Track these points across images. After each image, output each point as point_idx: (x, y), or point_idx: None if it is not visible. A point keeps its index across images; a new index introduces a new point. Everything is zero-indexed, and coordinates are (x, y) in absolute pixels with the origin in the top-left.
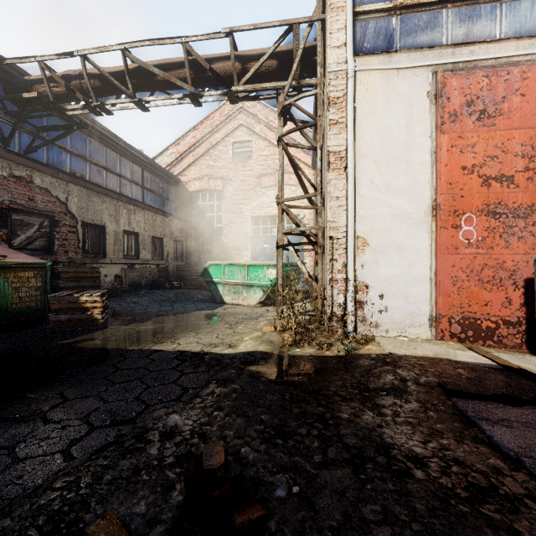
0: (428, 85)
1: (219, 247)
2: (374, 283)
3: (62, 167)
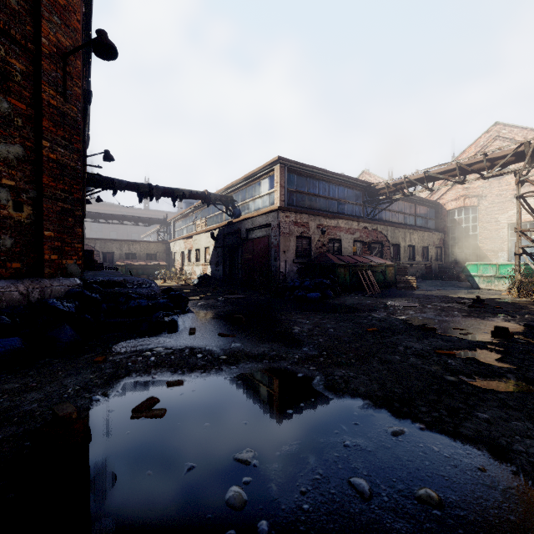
0: None
1: (474, 250)
2: None
3: (382, 218)
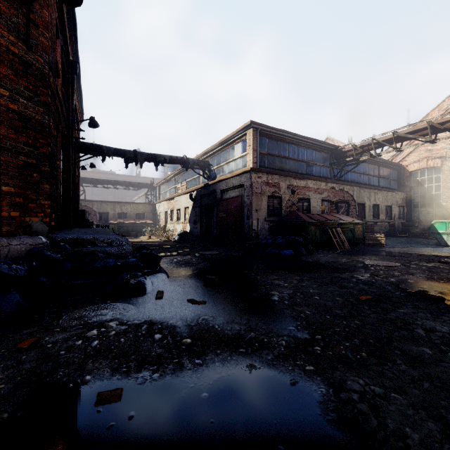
0: None
1: (437, 209)
2: None
3: (348, 179)
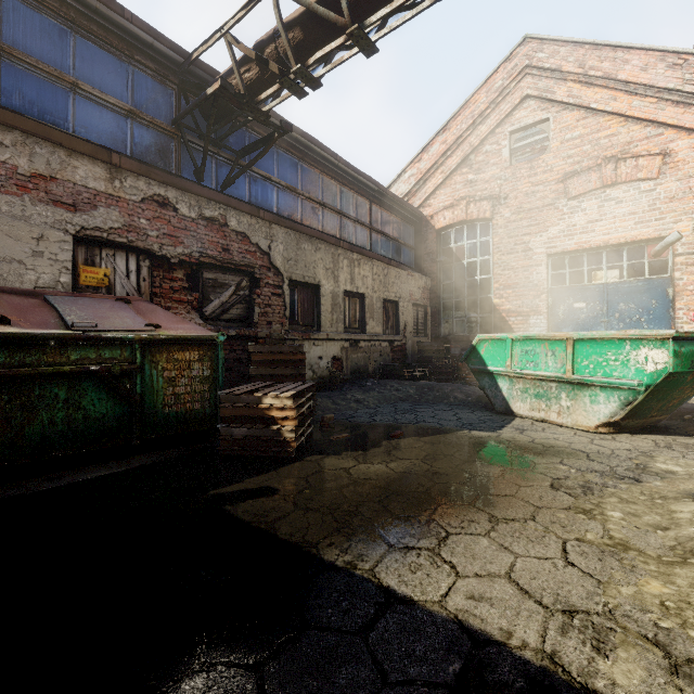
0: None
1: (485, 312)
2: None
3: (267, 206)
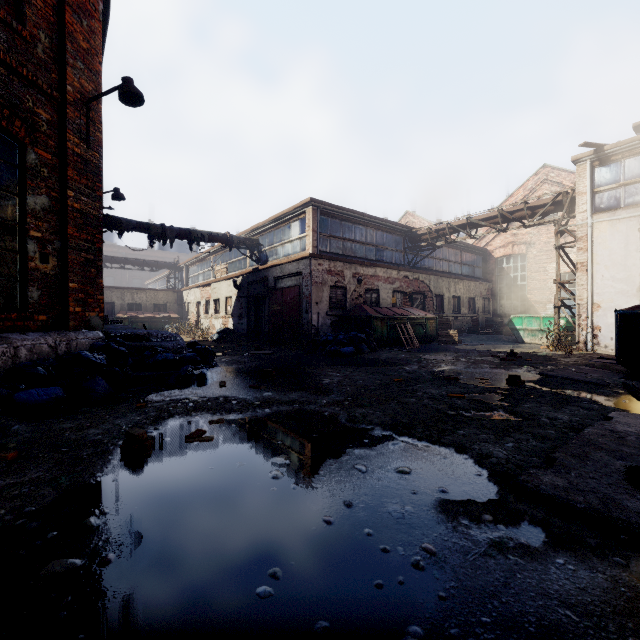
0: (638, 225)
1: (523, 301)
2: (604, 326)
3: (425, 267)
